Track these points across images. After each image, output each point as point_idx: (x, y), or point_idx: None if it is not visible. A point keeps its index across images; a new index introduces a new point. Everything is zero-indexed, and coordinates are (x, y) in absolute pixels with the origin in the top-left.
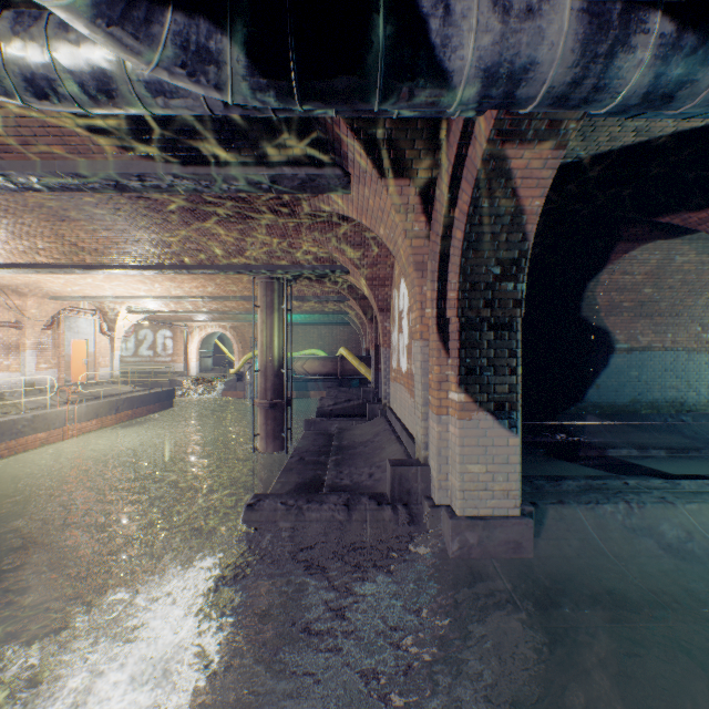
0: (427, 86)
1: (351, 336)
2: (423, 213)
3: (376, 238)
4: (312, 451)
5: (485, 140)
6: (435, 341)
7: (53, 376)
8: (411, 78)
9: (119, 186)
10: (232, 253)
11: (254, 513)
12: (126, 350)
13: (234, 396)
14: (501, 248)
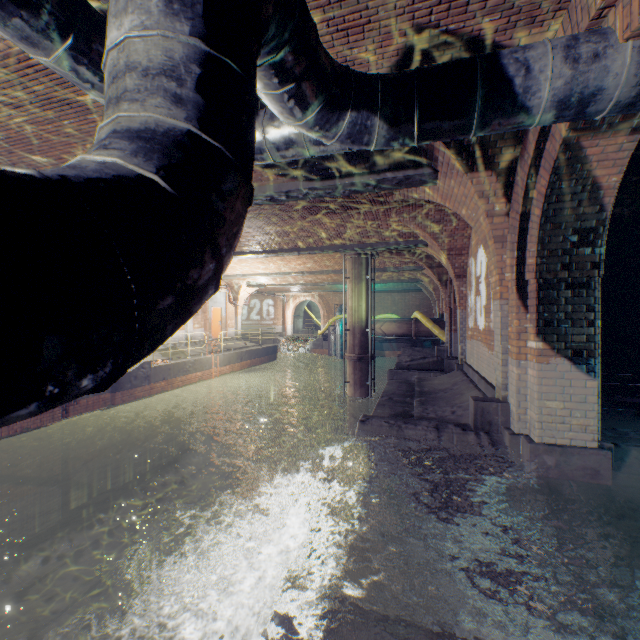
0: (511, 119)
1: (422, 301)
2: (503, 195)
3: (453, 215)
4: (398, 394)
5: (561, 138)
6: (514, 300)
7: (202, 333)
8: (499, 116)
9: (272, 200)
10: (332, 236)
11: (365, 426)
12: (242, 315)
13: (320, 353)
14: (577, 220)
